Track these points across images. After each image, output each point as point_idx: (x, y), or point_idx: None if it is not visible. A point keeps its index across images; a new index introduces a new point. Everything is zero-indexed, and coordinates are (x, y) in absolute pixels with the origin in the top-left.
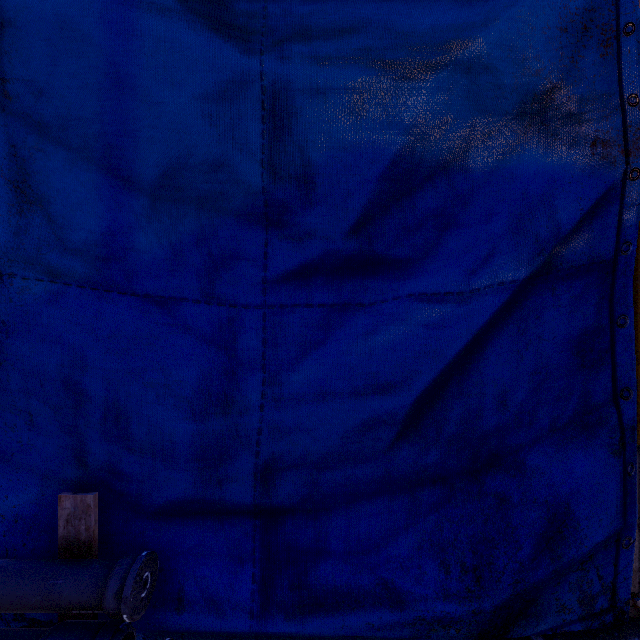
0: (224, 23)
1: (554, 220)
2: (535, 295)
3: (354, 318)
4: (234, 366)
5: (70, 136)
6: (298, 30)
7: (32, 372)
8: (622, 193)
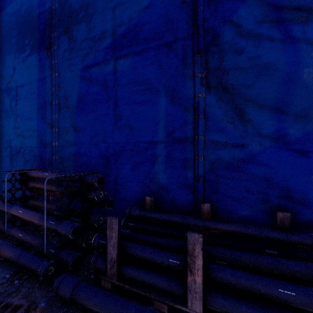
0: None
1: None
2: None
3: None
4: None
5: (259, 99)
6: None
7: (252, 174)
8: None
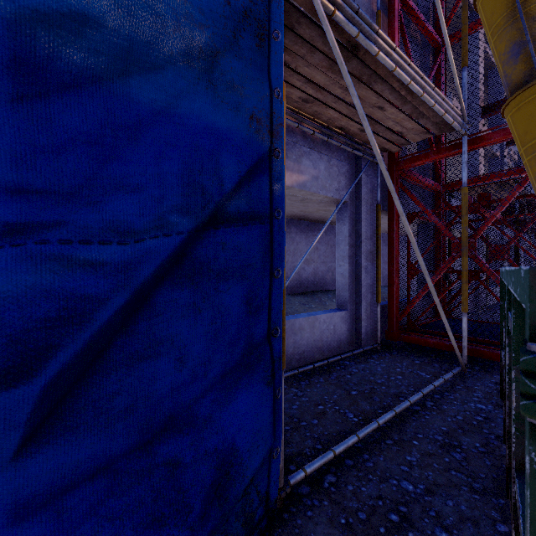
0: None
1: (218, 176)
2: (202, 248)
3: None
4: None
5: None
6: None
7: None
8: (271, 167)
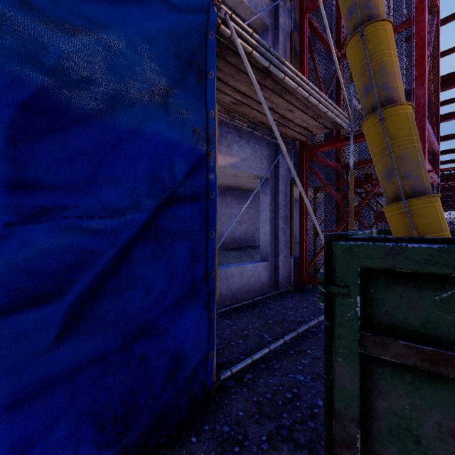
0: None
1: (172, 172)
2: (161, 219)
3: None
4: None
5: None
6: None
7: None
8: (207, 163)
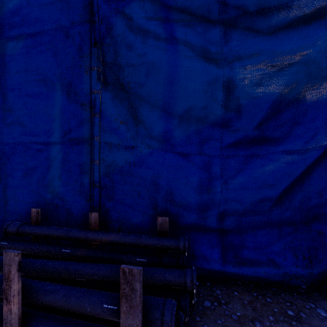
0: (209, 58)
1: None
2: None
3: (256, 160)
4: (211, 177)
5: (151, 99)
6: (236, 57)
7: (142, 178)
8: None
